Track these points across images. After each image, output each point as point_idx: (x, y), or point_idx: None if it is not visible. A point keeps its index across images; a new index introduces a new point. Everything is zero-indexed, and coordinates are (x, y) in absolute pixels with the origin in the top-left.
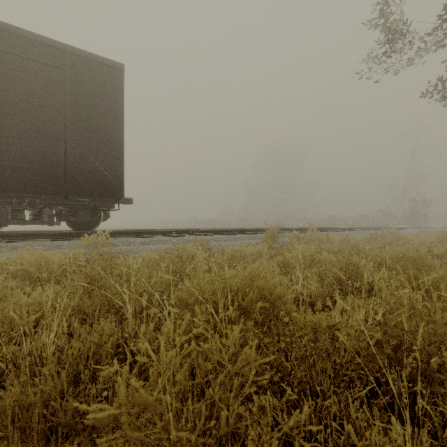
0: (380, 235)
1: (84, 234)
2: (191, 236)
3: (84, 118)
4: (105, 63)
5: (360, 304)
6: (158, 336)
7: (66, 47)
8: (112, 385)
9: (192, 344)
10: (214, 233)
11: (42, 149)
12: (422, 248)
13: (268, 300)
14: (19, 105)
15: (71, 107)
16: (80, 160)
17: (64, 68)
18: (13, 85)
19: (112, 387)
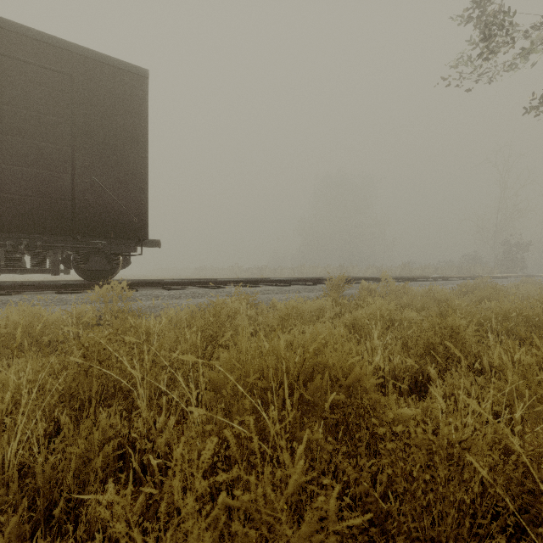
0: (472, 287)
1: (95, 285)
2: (234, 287)
3: (98, 138)
4: (124, 69)
5: (468, 385)
6: (184, 430)
7: (74, 48)
8: (102, 526)
9: (220, 504)
10: (263, 284)
11: (44, 177)
12: (533, 304)
13: (342, 386)
14: (13, 121)
15: (80, 123)
16: (92, 191)
17: (71, 74)
18: (6, 95)
19: (102, 529)
